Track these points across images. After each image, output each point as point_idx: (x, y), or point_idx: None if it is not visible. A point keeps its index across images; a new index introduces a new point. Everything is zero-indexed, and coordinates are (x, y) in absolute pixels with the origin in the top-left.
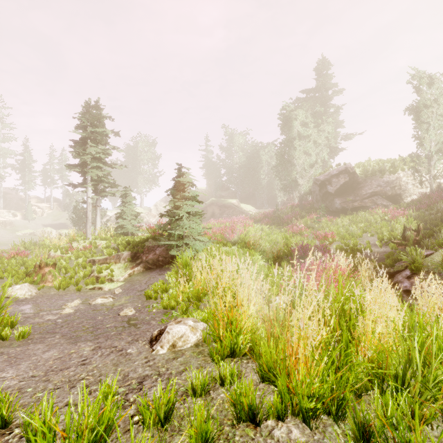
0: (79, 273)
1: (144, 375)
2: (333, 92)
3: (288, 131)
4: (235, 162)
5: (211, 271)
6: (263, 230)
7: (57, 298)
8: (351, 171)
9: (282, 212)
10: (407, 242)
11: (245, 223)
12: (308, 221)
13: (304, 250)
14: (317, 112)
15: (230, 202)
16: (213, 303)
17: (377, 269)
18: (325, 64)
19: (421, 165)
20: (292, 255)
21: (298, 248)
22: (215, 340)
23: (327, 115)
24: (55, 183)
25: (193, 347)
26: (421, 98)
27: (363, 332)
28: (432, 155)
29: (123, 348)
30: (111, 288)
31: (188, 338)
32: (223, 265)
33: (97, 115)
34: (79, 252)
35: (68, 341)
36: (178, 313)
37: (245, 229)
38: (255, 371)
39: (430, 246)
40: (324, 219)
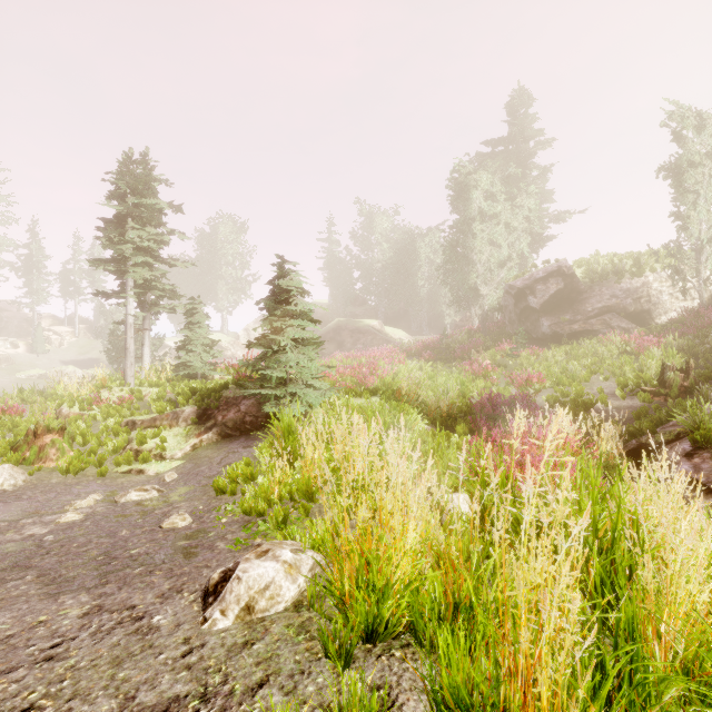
0: (106, 445)
1: (170, 697)
2: (536, 143)
3: (463, 208)
4: (376, 259)
5: (333, 444)
6: (422, 369)
7: (60, 491)
8: (567, 272)
9: (453, 340)
10: (668, 390)
11: (392, 358)
12: (497, 356)
13: (493, 405)
14: (511, 176)
15: (367, 324)
16: (336, 504)
17: (626, 438)
18: (524, 98)
19: (685, 262)
20: (473, 412)
21: (484, 400)
22: (334, 606)
23: (526, 181)
24: (82, 294)
25: (289, 612)
26: (684, 151)
27: (646, 585)
28: (702, 245)
29: (146, 612)
30: (159, 471)
31: (280, 590)
32: (355, 434)
33: (143, 176)
34: (111, 407)
35: (44, 590)
36: (269, 526)
37: (392, 368)
38: (420, 686)
39: (710, 396)
40: (525, 351)
